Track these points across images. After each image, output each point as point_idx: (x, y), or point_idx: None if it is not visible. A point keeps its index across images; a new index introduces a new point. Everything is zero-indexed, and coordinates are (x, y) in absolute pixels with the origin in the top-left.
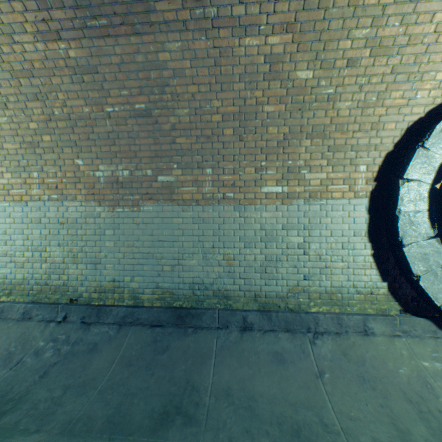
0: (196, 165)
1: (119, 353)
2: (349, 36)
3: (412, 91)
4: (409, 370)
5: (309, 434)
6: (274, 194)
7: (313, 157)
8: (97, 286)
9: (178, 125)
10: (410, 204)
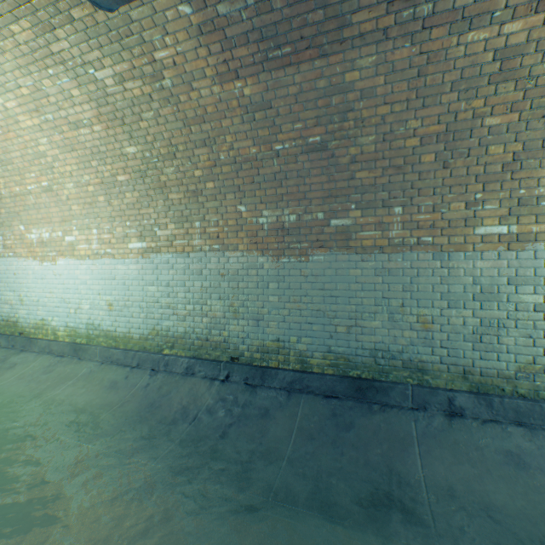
0: (380, 203)
1: (295, 423)
2: None
3: None
4: None
5: None
6: (495, 236)
7: None
8: (258, 345)
9: (359, 156)
10: None
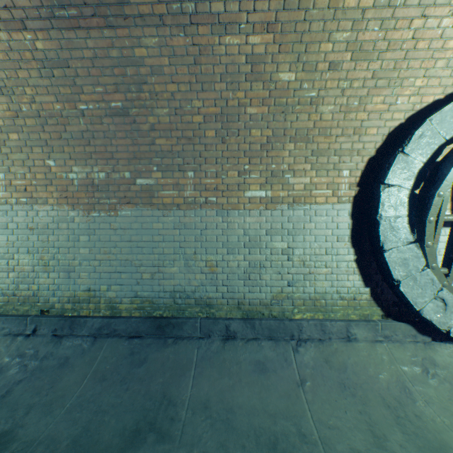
0: (177, 168)
1: (92, 368)
2: (330, 39)
3: (393, 97)
4: (389, 375)
5: (286, 445)
6: (258, 198)
7: (296, 161)
8: (70, 296)
9: (158, 125)
10: (391, 209)
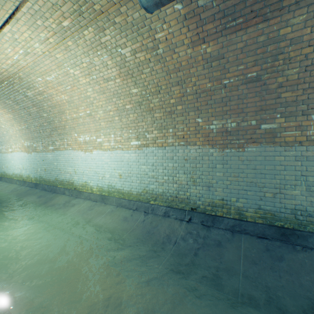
0: (300, 113)
1: (240, 252)
2: None
3: None
4: None
5: None
6: None
7: None
8: (209, 202)
9: (284, 83)
10: None
